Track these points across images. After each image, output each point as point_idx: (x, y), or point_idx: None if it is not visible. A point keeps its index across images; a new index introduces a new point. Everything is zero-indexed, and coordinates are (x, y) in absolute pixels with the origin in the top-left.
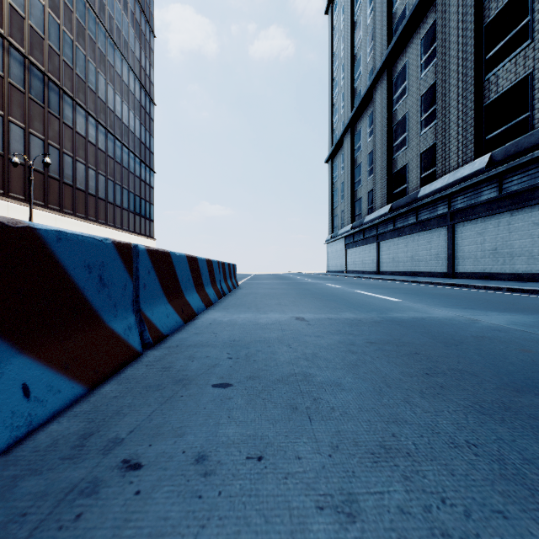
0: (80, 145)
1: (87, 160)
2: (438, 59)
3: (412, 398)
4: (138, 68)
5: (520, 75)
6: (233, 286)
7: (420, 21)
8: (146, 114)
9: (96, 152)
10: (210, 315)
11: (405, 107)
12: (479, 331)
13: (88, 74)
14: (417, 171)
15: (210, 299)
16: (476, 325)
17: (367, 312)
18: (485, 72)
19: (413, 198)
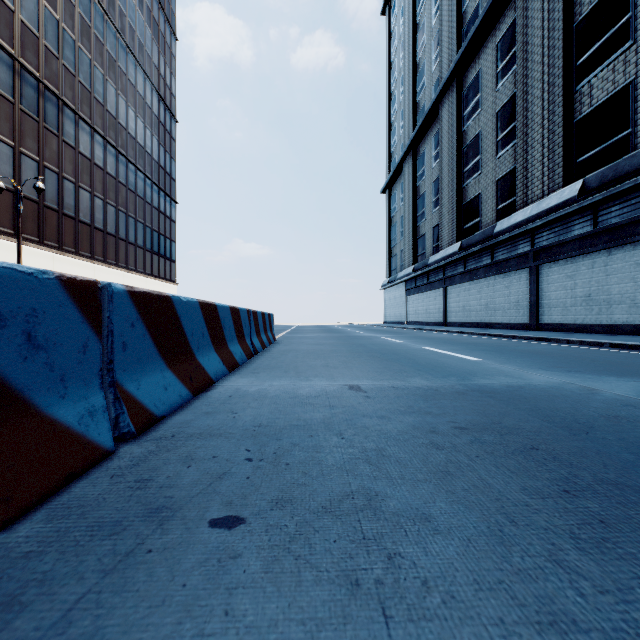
0: (84, 168)
1: (92, 187)
2: (518, 66)
3: (563, 553)
4: (156, 77)
5: (619, 84)
6: (269, 341)
7: (496, 21)
8: (167, 132)
9: (104, 177)
10: (232, 382)
11: (478, 125)
12: (607, 407)
13: (93, 82)
14: (492, 201)
15: (236, 359)
16: (597, 397)
17: (443, 377)
18: (576, 81)
19: (488, 234)
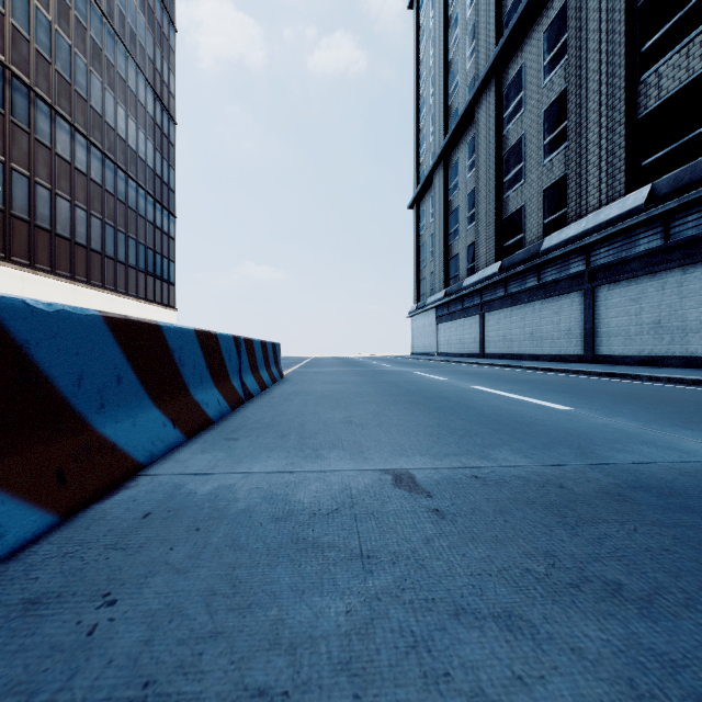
0: (62, 173)
1: (73, 195)
2: (570, 56)
3: None
4: (151, 72)
5: (694, 71)
6: (272, 379)
7: (543, 7)
8: (164, 136)
9: (87, 184)
10: (177, 466)
11: (521, 127)
12: None
13: (74, 73)
14: (538, 215)
15: (207, 413)
16: None
17: (546, 446)
18: (640, 71)
19: (534, 252)
